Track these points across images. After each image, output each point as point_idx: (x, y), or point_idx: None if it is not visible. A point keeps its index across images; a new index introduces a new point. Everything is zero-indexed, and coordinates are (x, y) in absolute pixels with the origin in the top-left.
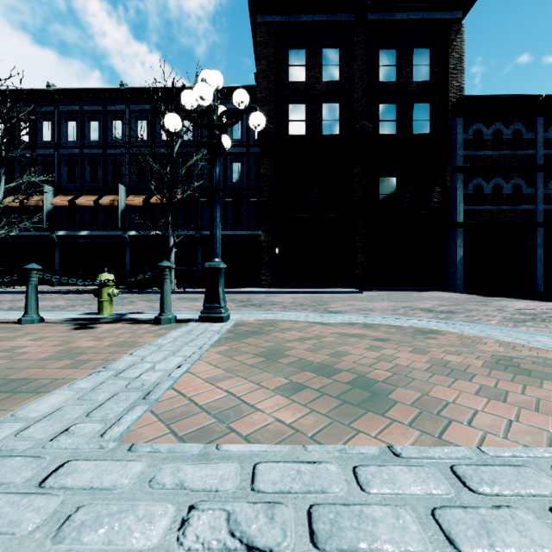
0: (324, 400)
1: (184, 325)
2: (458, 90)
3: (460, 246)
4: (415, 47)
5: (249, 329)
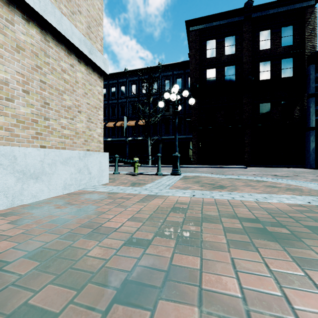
0: (210, 188)
1: (166, 176)
2: (312, 47)
3: (312, 141)
4: (282, 27)
5: (189, 177)
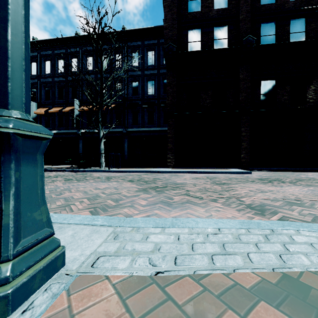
0: None
1: None
2: None
3: None
4: None
5: None
